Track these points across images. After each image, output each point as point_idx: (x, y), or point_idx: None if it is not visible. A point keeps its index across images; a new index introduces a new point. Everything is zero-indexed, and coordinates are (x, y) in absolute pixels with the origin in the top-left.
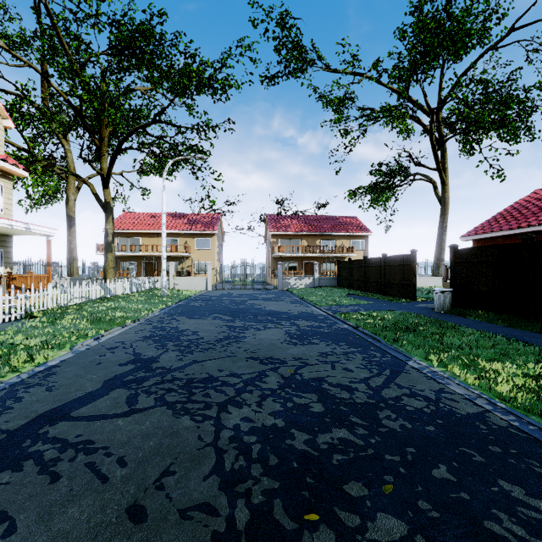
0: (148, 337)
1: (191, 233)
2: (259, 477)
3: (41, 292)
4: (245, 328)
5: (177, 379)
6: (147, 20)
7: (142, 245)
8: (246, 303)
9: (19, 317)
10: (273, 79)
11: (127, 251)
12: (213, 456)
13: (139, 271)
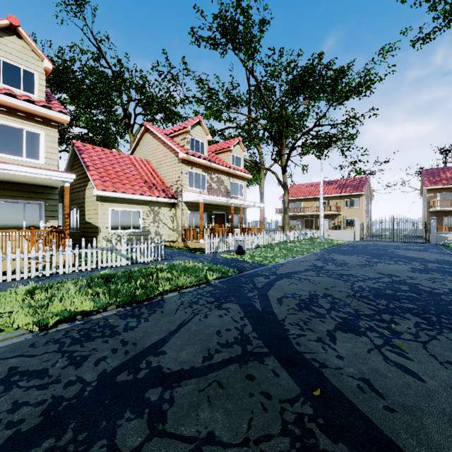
0: (317, 260)
1: (341, 195)
2: (366, 292)
3: (262, 236)
4: (379, 262)
5: (335, 273)
6: (310, 63)
7: (304, 207)
8: (387, 250)
9: (255, 247)
10: (427, 37)
11: (293, 212)
12: (350, 287)
13: (301, 226)
